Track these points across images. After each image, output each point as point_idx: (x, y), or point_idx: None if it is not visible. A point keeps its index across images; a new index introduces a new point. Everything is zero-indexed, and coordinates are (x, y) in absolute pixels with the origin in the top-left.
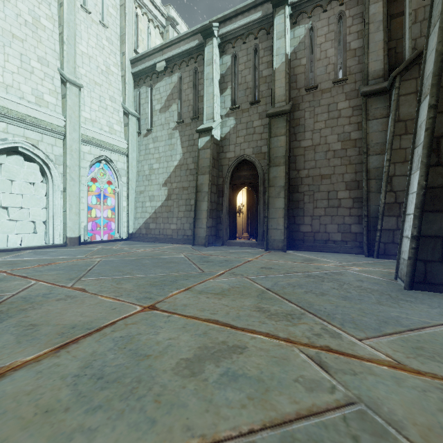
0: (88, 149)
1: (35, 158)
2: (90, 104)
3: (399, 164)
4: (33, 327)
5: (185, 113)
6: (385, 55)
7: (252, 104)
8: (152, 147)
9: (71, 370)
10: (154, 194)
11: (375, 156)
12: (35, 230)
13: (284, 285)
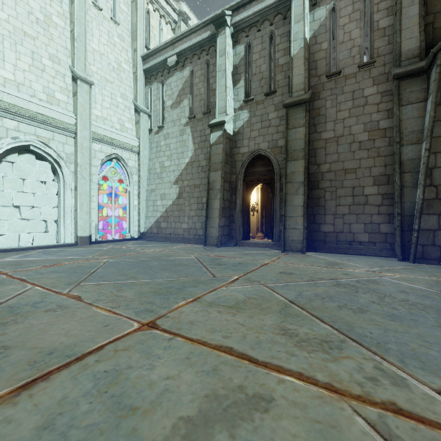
0: (100, 147)
1: (47, 156)
2: (101, 102)
3: (440, 154)
4: (4, 350)
5: (196, 108)
6: (422, 31)
7: (268, 95)
8: (163, 145)
9: (23, 433)
10: (165, 192)
11: (410, 146)
12: (47, 229)
13: (311, 296)
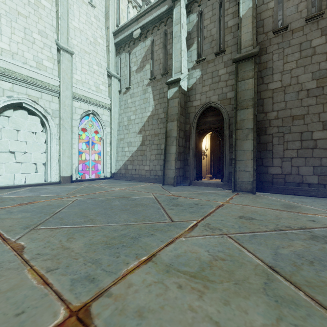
0: (79, 104)
1: (36, 112)
2: (80, 69)
3: None
4: None
5: (156, 71)
6: None
7: (218, 55)
8: (130, 102)
9: None
10: (131, 140)
11: None
12: (37, 170)
13: (293, 258)
